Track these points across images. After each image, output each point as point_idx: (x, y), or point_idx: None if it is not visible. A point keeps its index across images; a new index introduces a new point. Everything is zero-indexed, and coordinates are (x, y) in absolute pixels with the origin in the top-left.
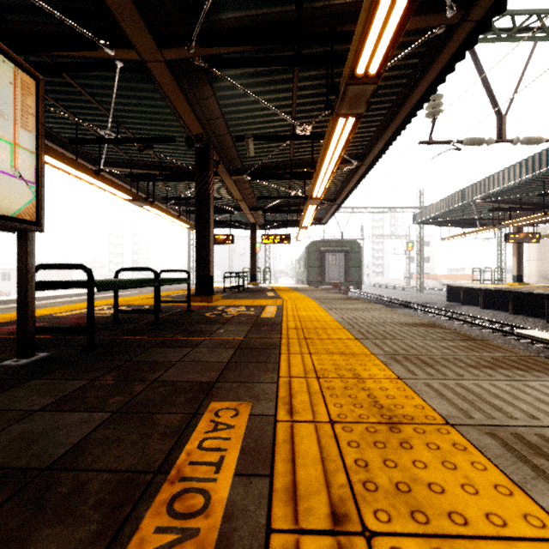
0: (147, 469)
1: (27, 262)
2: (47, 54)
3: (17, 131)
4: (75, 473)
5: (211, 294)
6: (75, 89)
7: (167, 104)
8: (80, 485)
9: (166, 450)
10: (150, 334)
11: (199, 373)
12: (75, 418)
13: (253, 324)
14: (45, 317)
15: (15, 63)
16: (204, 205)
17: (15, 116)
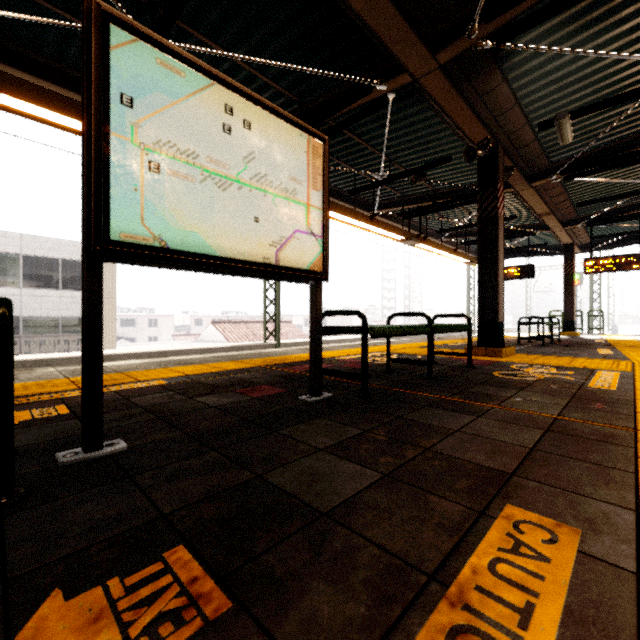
0: (420, 567)
1: (316, 309)
2: (332, 118)
3: (309, 193)
4: (347, 532)
5: (499, 346)
6: (353, 141)
7: (442, 118)
8: (351, 549)
9: (443, 551)
10: (422, 389)
11: (486, 454)
12: (349, 468)
13: (573, 397)
14: (331, 360)
15: (308, 133)
16: (490, 230)
17: (308, 180)
